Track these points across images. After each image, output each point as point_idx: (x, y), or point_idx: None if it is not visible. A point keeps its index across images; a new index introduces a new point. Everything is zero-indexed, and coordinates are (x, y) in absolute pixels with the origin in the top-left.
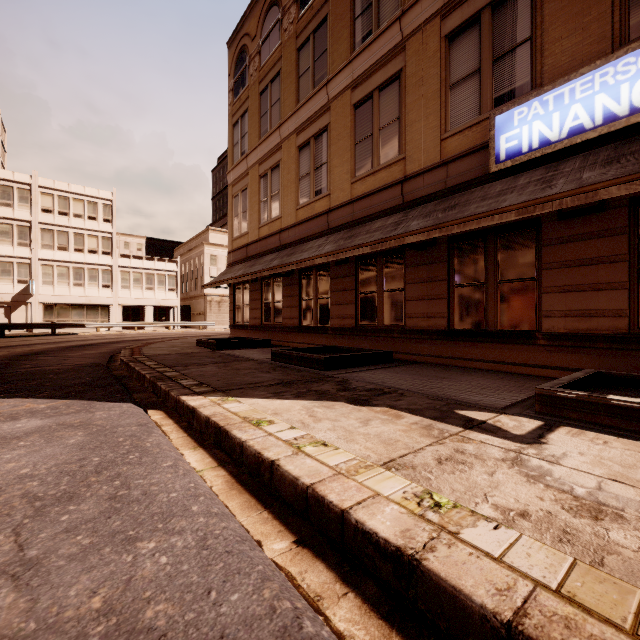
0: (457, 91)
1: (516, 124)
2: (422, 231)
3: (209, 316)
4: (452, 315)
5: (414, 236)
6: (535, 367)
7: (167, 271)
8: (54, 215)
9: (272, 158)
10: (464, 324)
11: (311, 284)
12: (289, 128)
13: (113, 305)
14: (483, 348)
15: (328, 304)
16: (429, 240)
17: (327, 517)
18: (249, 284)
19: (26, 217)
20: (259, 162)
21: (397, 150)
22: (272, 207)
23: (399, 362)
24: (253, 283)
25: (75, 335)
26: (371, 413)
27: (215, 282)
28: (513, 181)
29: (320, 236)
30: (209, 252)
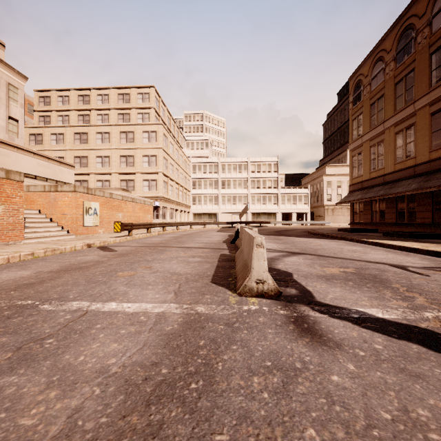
0: None
1: None
2: None
3: (326, 218)
4: None
5: None
6: None
7: (303, 193)
8: (255, 173)
9: (378, 138)
10: None
11: (403, 201)
12: (389, 123)
13: (278, 213)
14: None
15: (414, 211)
16: None
17: (404, 249)
18: (363, 201)
19: (246, 176)
20: (369, 140)
21: None
22: (378, 163)
23: None
24: (365, 201)
25: (268, 227)
26: (422, 243)
27: (344, 202)
28: None
29: (409, 178)
30: (326, 180)
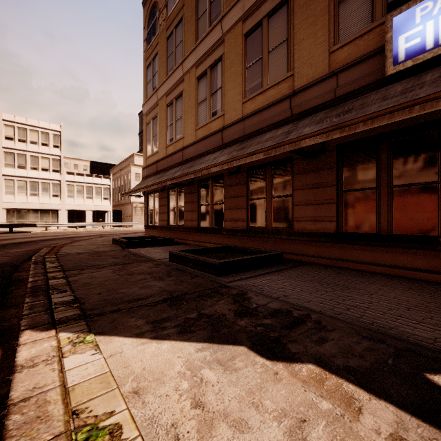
0: (347, 3)
1: (418, 21)
2: (320, 132)
3: (134, 218)
4: (341, 219)
5: (311, 139)
6: (438, 274)
7: (102, 185)
8: (15, 142)
9: (176, 89)
10: (354, 228)
11: (208, 192)
12: (190, 63)
13: (61, 210)
14: (375, 252)
15: (222, 209)
16: (318, 148)
17: None
18: (159, 193)
19: None
20: (166, 94)
21: (285, 68)
22: (176, 129)
23: (289, 263)
24: (162, 192)
25: (28, 233)
26: (297, 388)
27: (130, 191)
28: (417, 79)
29: (215, 150)
30: (134, 171)
